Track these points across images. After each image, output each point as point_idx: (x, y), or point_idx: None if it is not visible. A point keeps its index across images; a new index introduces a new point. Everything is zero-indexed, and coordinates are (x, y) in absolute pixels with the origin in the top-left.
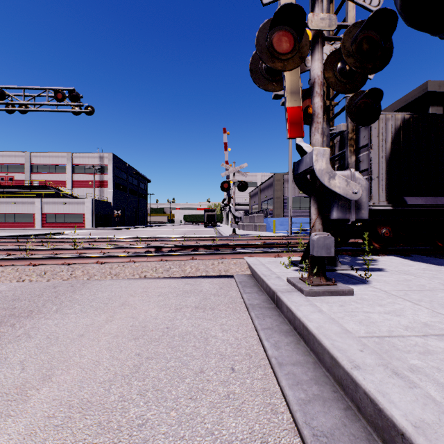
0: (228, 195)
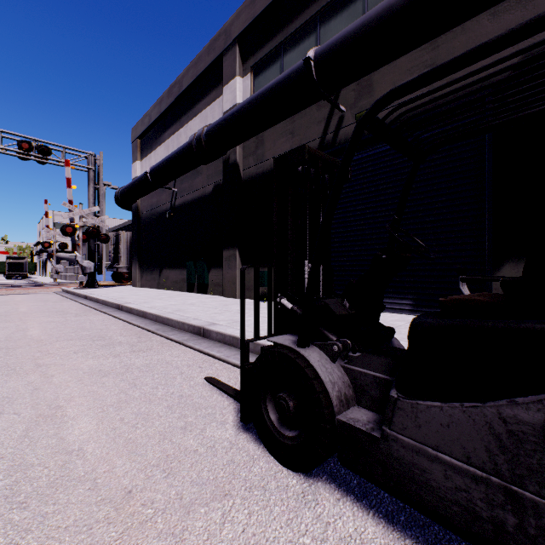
0: (50, 252)
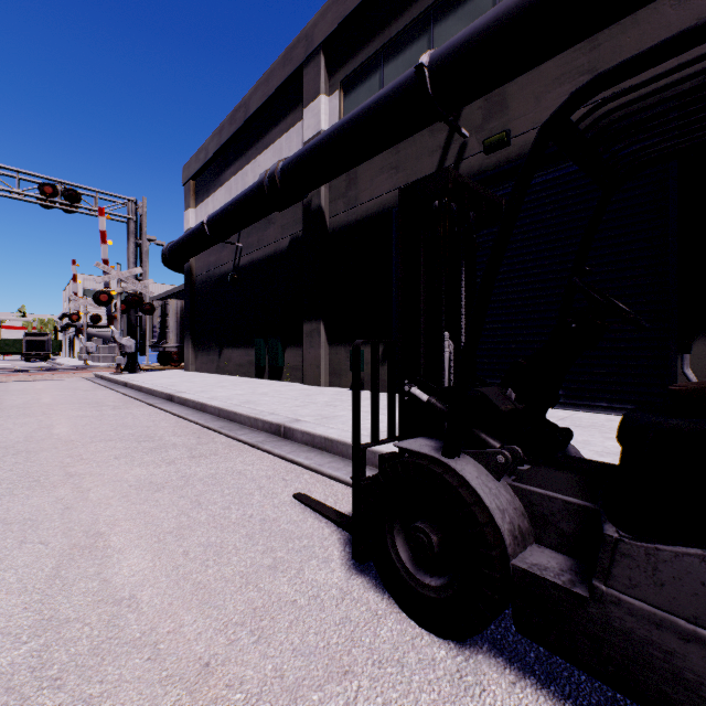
0: (79, 326)
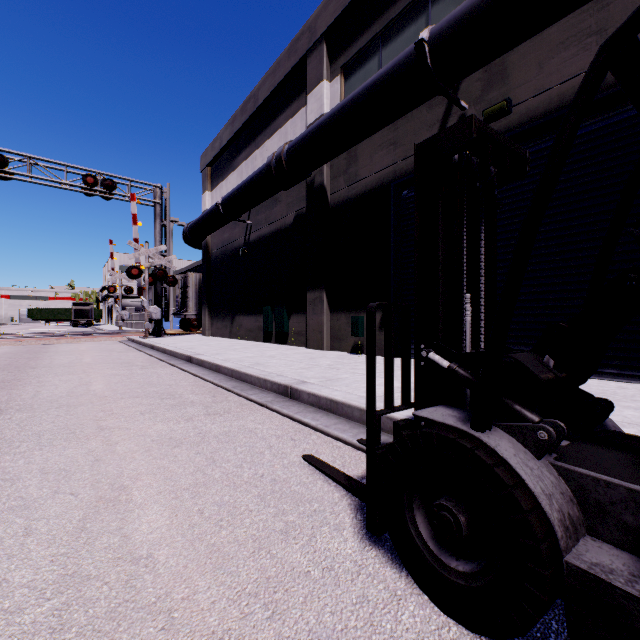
0: (115, 297)
